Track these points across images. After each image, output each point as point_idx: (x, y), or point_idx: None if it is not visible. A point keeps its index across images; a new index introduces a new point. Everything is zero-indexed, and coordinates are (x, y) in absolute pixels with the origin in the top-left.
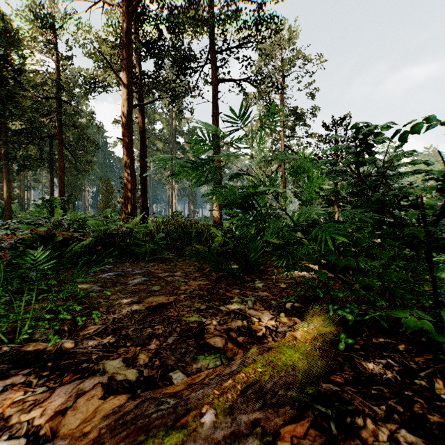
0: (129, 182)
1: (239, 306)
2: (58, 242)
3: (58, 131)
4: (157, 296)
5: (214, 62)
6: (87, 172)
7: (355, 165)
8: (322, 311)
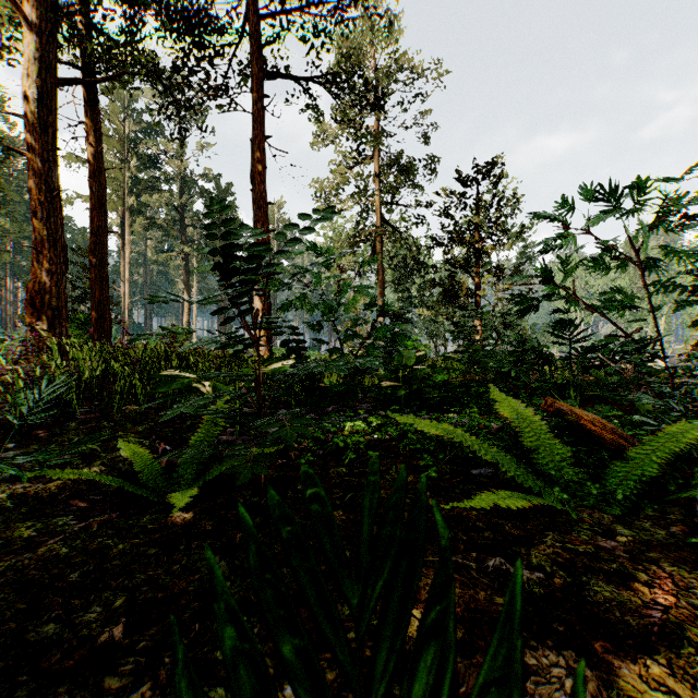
0: (46, 256)
1: None
2: None
3: None
4: None
5: (255, 35)
6: None
7: None
8: None
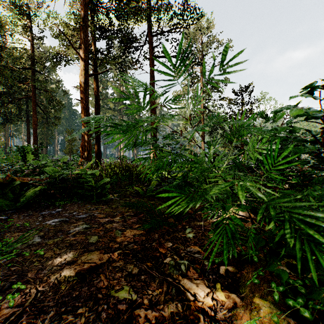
0: (86, 133)
1: (172, 272)
2: (18, 186)
3: (32, 94)
4: (91, 253)
5: (151, 43)
6: (55, 125)
7: (321, 133)
8: (258, 279)
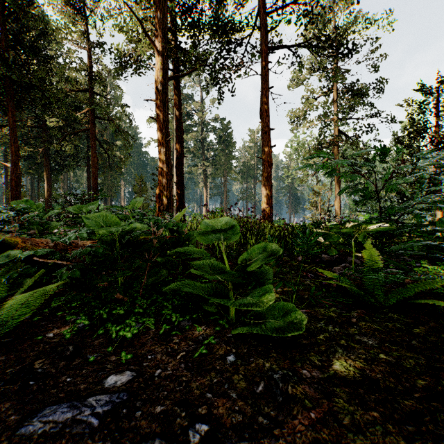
0: (164, 171)
1: None
2: (21, 261)
3: (91, 126)
4: None
5: (263, 25)
6: (120, 169)
7: None
8: None
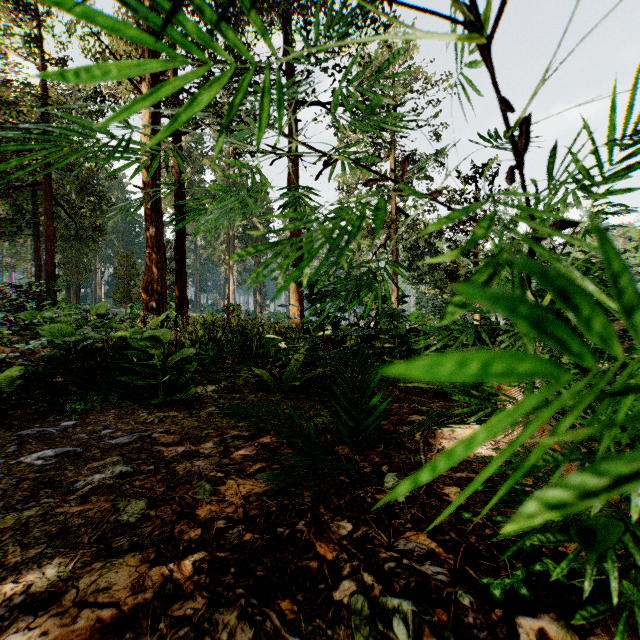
0: (154, 258)
1: None
2: None
3: (44, 178)
4: (115, 562)
5: (291, 75)
6: (93, 243)
7: None
8: None
